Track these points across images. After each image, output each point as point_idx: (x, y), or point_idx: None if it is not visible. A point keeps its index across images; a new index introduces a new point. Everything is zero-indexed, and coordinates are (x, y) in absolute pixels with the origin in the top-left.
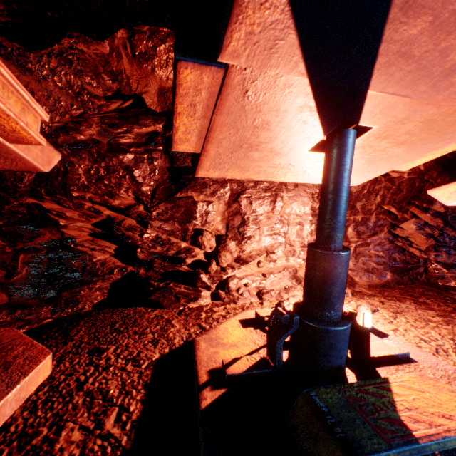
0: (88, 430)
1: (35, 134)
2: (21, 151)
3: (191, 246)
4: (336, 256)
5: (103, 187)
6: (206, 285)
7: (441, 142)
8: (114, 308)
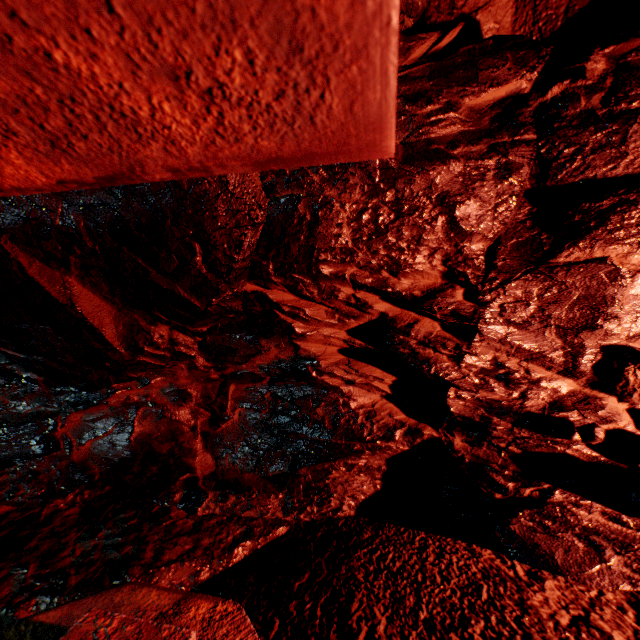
0: None
1: None
2: None
3: (587, 389)
4: None
5: (382, 251)
6: None
7: None
8: (406, 526)
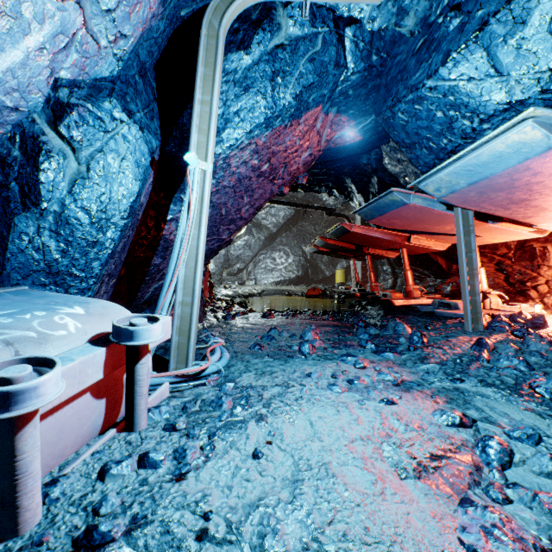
0: None
1: (430, 246)
2: (433, 248)
3: (537, 275)
4: None
5: (490, 246)
6: (531, 298)
7: (497, 229)
8: None
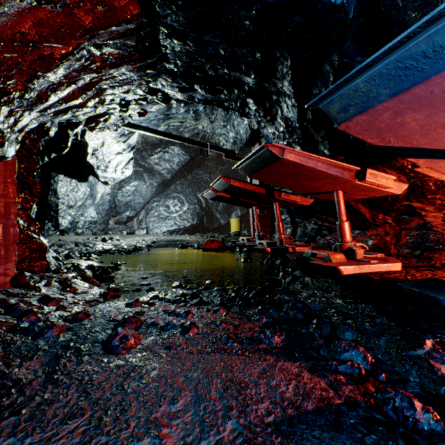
0: (401, 275)
1: (390, 186)
2: (388, 190)
3: None
4: None
5: None
6: None
7: None
8: None
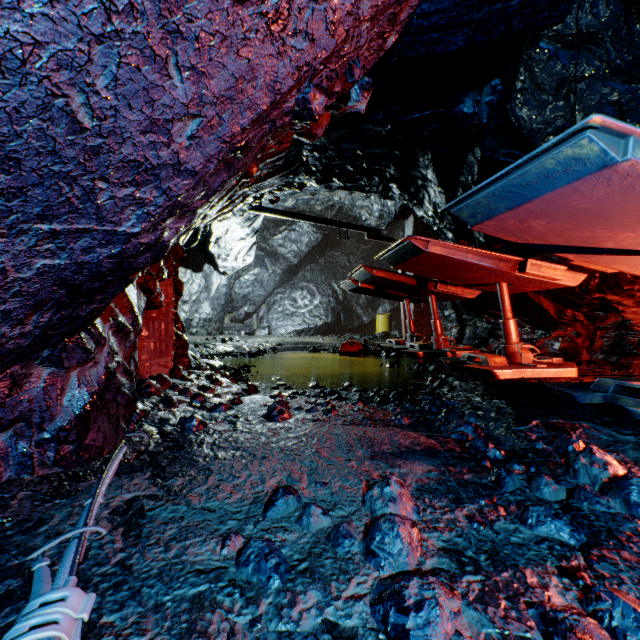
0: (565, 380)
1: (558, 278)
2: (560, 282)
3: None
4: None
5: None
6: None
7: None
8: None
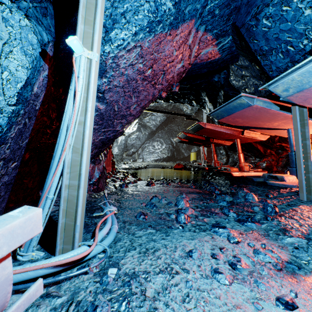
0: None
1: (257, 137)
2: (258, 138)
3: None
4: (288, 153)
5: None
6: None
7: None
8: None
